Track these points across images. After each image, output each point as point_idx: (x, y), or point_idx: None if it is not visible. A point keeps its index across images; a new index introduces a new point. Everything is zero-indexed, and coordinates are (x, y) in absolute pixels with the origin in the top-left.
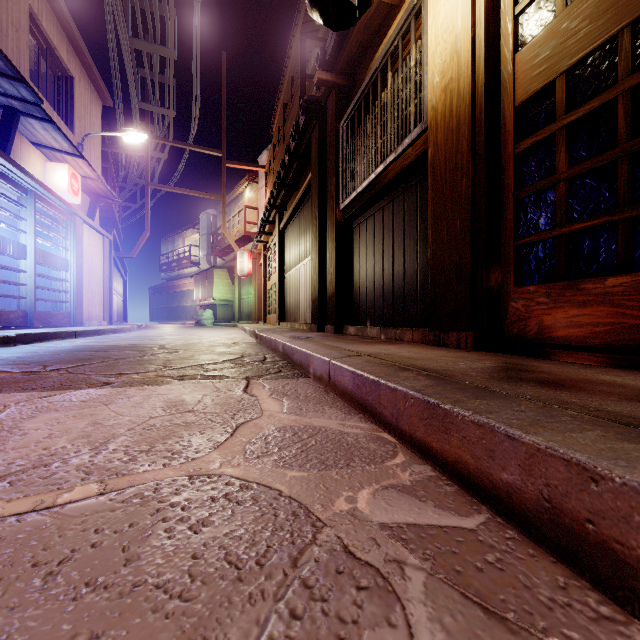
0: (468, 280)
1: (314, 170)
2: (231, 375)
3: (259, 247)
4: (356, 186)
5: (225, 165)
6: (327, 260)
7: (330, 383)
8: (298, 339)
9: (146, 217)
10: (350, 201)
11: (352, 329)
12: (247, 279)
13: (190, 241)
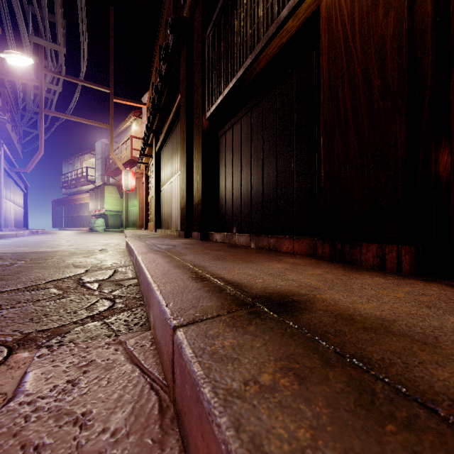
0: (402, 165)
1: (182, 87)
2: (1, 328)
3: (141, 168)
4: (222, 90)
5: (113, 100)
6: (194, 169)
7: (173, 392)
8: (156, 249)
9: (40, 138)
10: (216, 107)
11: (218, 236)
12: (133, 194)
13: (88, 164)
